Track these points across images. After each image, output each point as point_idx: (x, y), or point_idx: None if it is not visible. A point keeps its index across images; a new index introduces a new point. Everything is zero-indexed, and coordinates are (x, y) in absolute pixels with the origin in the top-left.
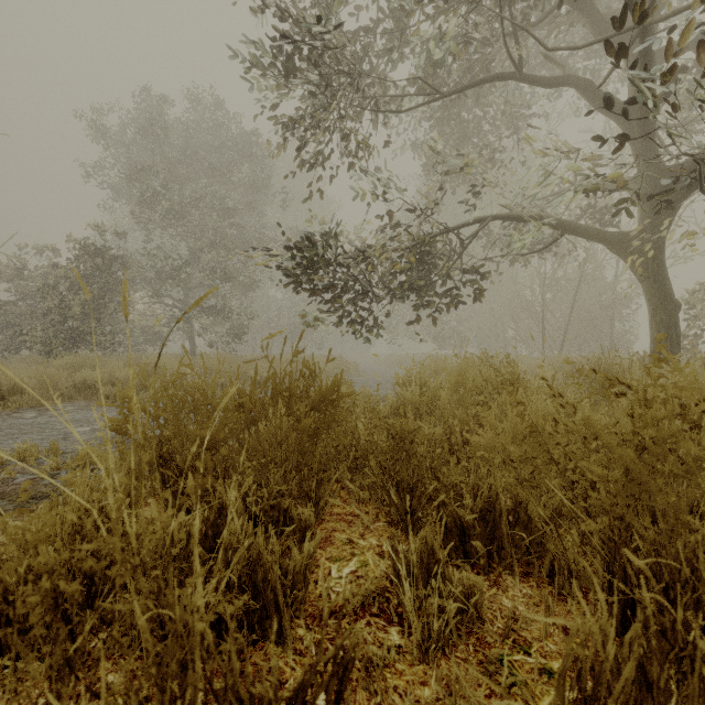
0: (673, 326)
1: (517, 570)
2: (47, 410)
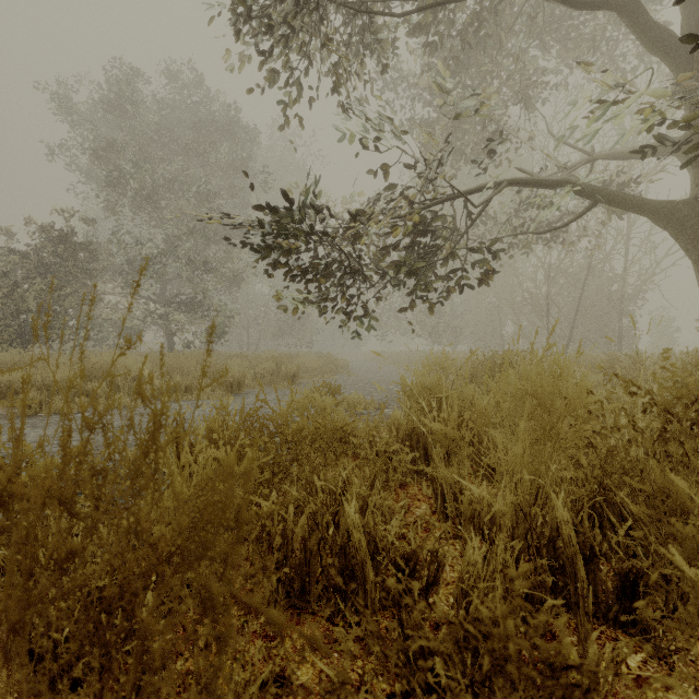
0: None
1: None
2: None
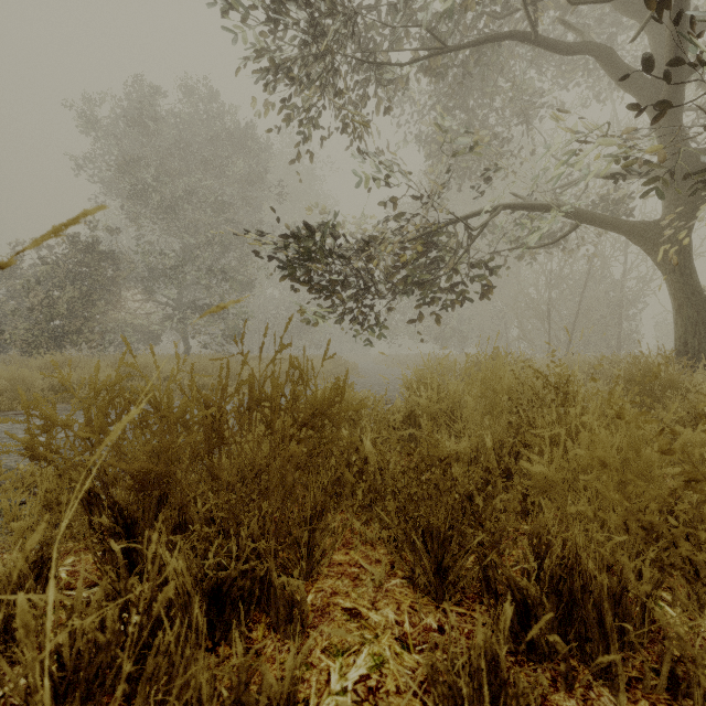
0: (701, 323)
1: (622, 684)
2: (16, 415)
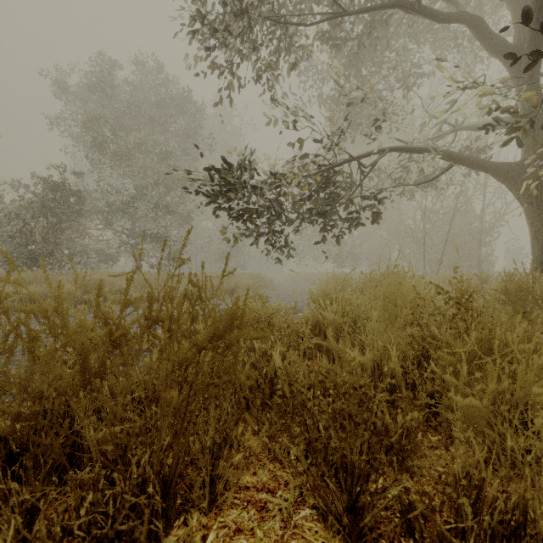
0: None
1: None
2: None
